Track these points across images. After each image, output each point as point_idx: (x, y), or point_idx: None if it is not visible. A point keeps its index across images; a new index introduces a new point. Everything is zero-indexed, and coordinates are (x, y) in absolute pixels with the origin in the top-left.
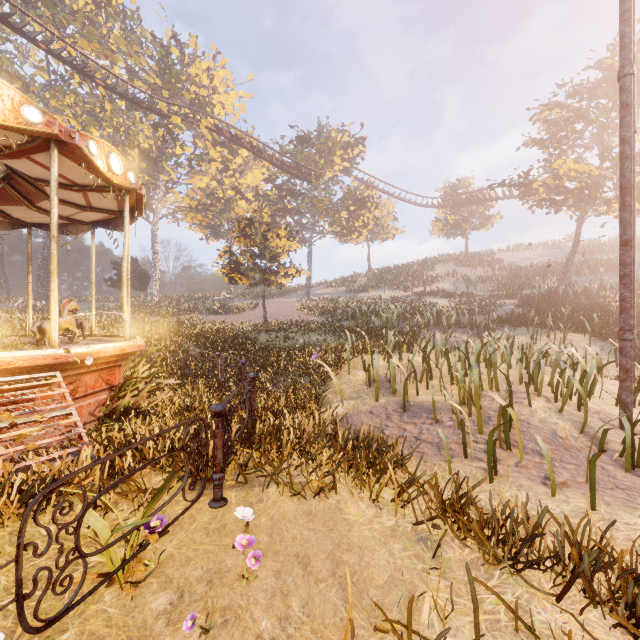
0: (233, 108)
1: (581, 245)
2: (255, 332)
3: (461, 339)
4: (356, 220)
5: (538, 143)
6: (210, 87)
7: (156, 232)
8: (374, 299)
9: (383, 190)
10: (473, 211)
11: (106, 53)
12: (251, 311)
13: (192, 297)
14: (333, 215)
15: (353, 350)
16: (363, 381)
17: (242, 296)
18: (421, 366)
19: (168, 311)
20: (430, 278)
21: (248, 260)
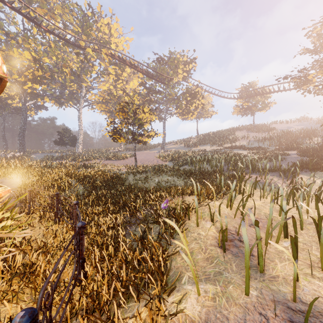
0: (122, 47)
1: (322, 119)
2: (126, 173)
3: (273, 180)
4: (191, 105)
5: (309, 51)
6: (109, 34)
7: (80, 115)
8: (202, 151)
9: (205, 90)
10: (258, 100)
11: (51, 15)
12: (130, 158)
13: (100, 150)
14: (177, 103)
15: (199, 197)
16: (214, 238)
17: (127, 149)
18: (263, 214)
19: (82, 158)
20: (234, 138)
21: (124, 127)
